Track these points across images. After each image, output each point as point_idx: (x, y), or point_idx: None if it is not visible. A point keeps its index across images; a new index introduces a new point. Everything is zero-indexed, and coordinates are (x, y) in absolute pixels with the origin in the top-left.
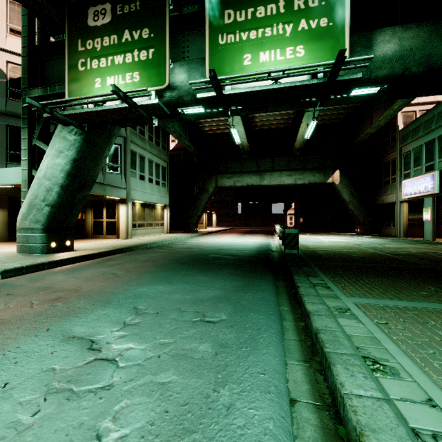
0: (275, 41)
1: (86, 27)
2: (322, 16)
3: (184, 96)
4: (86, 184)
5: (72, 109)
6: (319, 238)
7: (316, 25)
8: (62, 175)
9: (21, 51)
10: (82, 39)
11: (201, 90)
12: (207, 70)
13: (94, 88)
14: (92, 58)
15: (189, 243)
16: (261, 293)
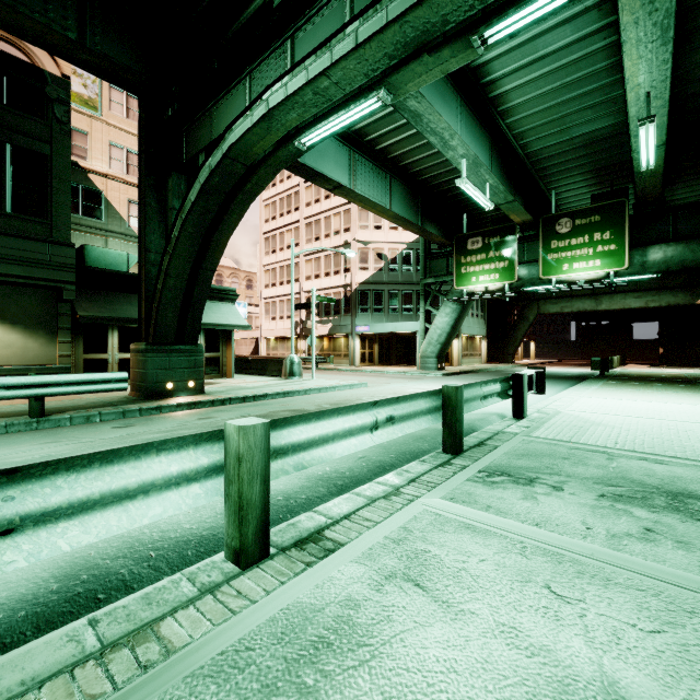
0: (582, 257)
1: (466, 250)
2: (611, 244)
3: (525, 284)
4: (456, 330)
5: (455, 291)
6: (663, 370)
7: (608, 249)
8: (448, 327)
9: (420, 257)
10: (464, 256)
11: (536, 280)
12: (541, 272)
13: (472, 282)
14: (470, 266)
15: (516, 370)
16: (569, 382)
